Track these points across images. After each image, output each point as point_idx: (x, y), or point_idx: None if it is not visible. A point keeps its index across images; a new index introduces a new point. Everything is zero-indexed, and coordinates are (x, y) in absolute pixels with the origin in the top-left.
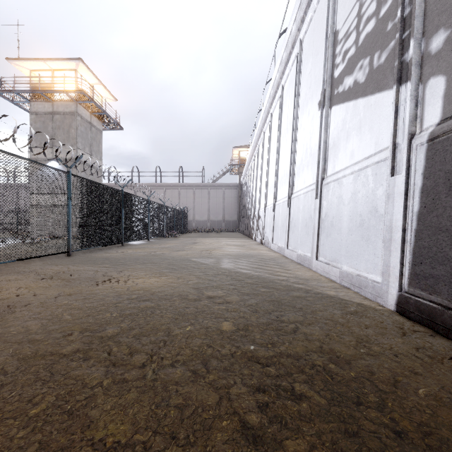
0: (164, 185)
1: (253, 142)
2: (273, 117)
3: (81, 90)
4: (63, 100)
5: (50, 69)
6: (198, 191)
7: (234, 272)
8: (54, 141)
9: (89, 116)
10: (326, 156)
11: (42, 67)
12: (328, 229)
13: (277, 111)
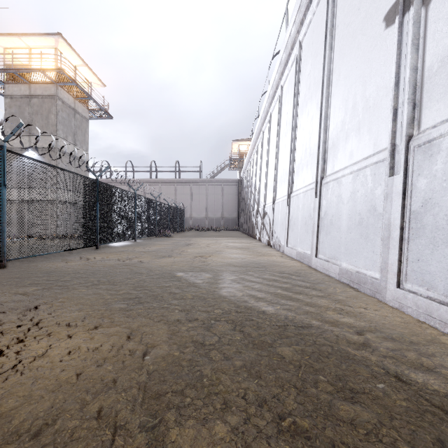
0: (160, 181)
1: (256, 128)
2: (284, 90)
3: (60, 68)
4: (41, 82)
5: (27, 47)
6: (195, 187)
7: (245, 313)
8: (31, 128)
9: (72, 102)
10: (417, 94)
11: (17, 44)
12: (436, 230)
13: (291, 79)
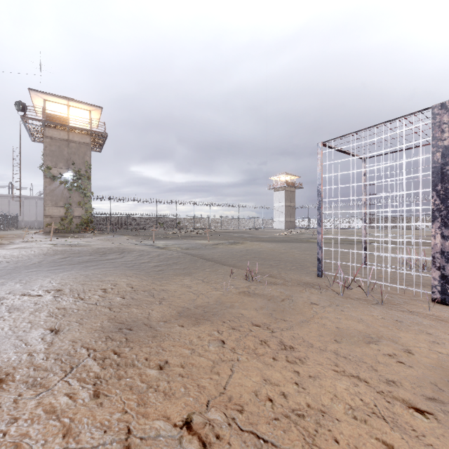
0: None
1: None
2: None
3: None
4: None
5: None
6: (27, 201)
7: None
8: None
9: None
10: None
11: None
12: None
13: None
